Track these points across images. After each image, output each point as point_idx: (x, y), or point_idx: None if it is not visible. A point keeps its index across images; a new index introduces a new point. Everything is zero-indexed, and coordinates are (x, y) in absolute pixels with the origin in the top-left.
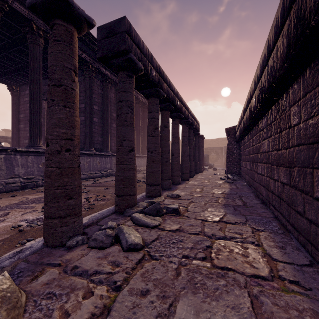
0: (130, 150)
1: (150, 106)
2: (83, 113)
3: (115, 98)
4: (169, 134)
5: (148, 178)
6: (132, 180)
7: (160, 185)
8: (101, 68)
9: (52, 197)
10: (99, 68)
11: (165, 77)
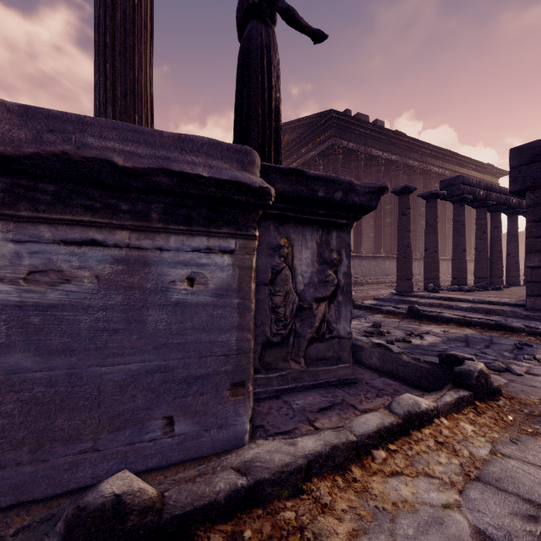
0: (462, 251)
1: (477, 215)
2: (389, 215)
3: (424, 188)
4: (500, 234)
5: (475, 272)
6: (464, 269)
7: (488, 279)
8: (409, 161)
9: (429, 270)
10: (407, 163)
11: (493, 187)
